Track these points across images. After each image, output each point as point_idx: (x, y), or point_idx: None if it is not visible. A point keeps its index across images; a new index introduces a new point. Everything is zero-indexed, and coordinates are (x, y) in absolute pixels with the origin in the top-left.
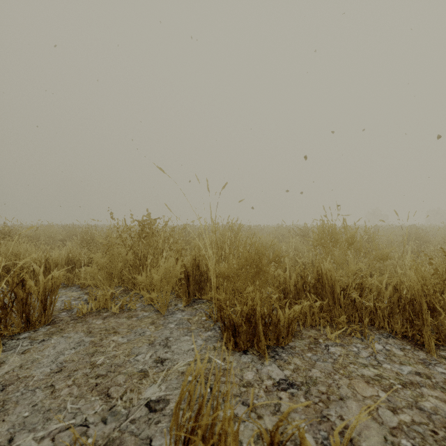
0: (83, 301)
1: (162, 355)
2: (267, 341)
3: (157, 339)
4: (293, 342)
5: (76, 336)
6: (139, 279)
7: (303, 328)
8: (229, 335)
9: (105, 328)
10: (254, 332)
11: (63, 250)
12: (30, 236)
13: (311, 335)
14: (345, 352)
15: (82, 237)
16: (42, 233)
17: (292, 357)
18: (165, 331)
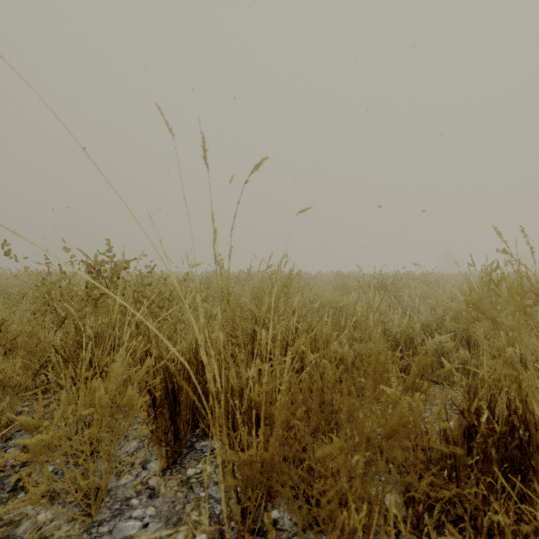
0: None
1: None
2: None
3: None
4: None
5: None
6: (22, 423)
7: None
8: None
9: None
10: None
11: None
12: None
13: None
14: None
15: (35, 292)
16: None
17: None
18: None
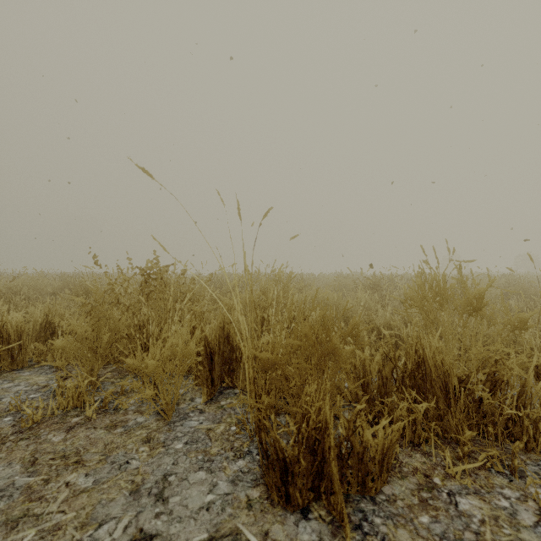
0: (49, 393)
1: (147, 523)
2: (343, 485)
3: (146, 480)
4: (390, 485)
5: (5, 472)
6: (128, 364)
7: (400, 450)
8: (275, 478)
9: (63, 453)
10: (321, 471)
11: (43, 309)
12: (7, 289)
13: (418, 467)
14: (491, 513)
15: (75, 291)
16: (27, 285)
17: (394, 526)
18: (165, 458)
